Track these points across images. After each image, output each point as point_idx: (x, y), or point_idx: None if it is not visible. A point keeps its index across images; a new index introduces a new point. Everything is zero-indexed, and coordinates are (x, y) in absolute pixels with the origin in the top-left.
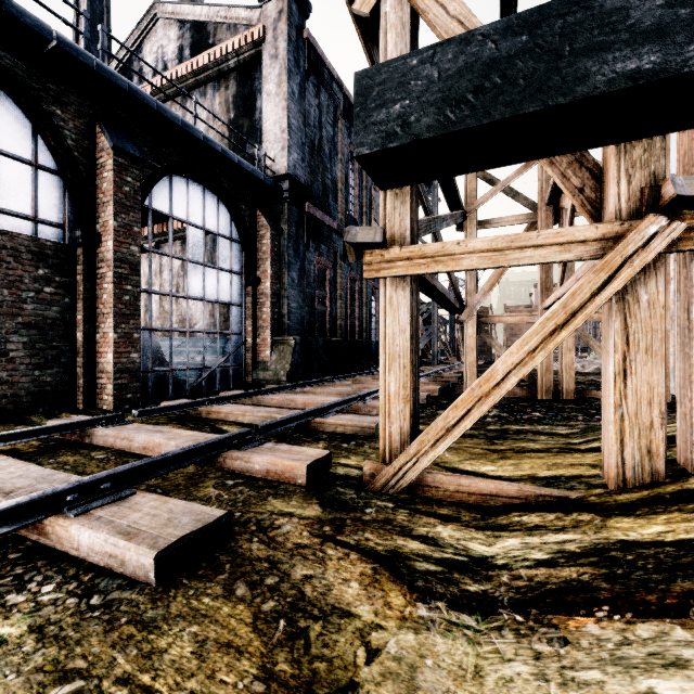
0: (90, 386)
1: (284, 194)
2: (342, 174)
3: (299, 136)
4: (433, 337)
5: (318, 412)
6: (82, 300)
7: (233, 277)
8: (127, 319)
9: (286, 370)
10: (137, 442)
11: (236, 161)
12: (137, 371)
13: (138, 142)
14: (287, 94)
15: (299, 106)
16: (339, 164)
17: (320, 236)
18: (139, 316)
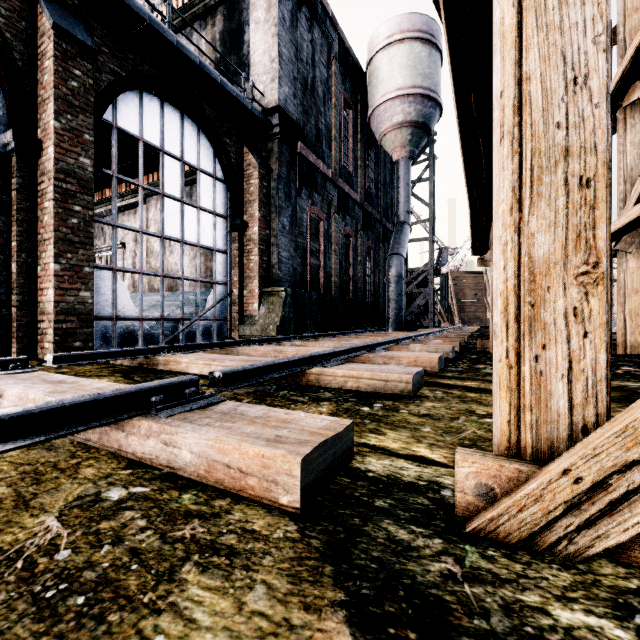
0: (28, 331)
1: (274, 130)
2: (336, 120)
3: (291, 68)
4: (430, 299)
5: (316, 359)
6: (17, 222)
7: (217, 219)
8: (74, 247)
9: (276, 324)
10: (5, 399)
11: (218, 79)
12: (88, 314)
13: (95, 39)
14: (277, 19)
15: (291, 36)
16: (334, 109)
17: (313, 183)
18: (91, 245)
